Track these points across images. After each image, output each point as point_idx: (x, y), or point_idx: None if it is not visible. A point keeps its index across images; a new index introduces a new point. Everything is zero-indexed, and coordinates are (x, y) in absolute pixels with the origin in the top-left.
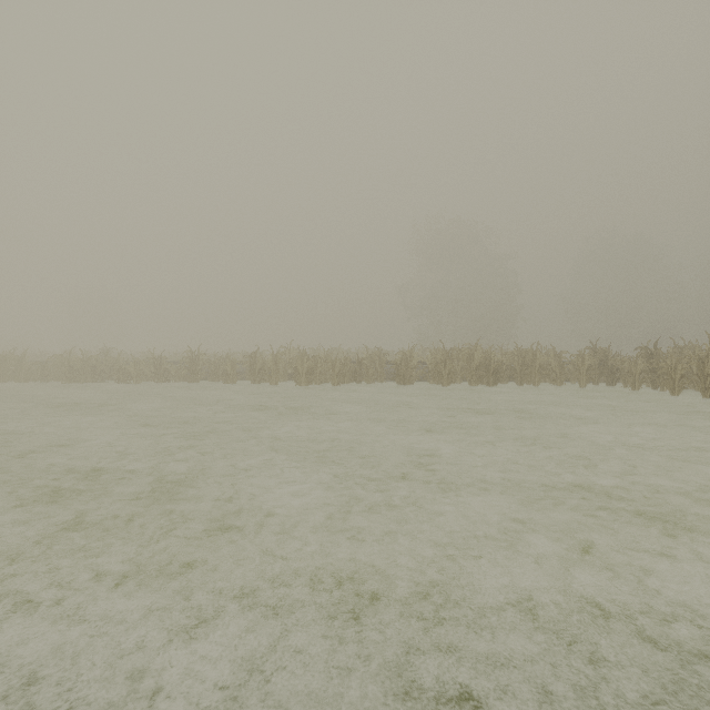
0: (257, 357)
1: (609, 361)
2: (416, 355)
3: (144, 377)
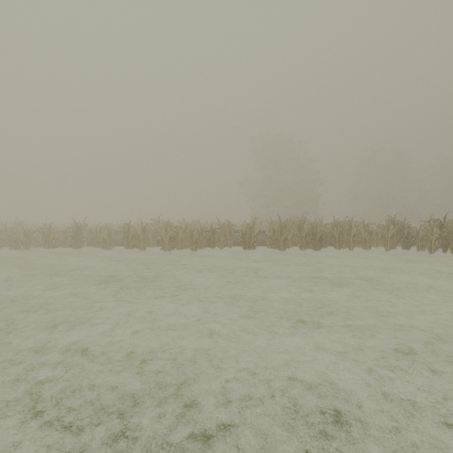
0: (130, 227)
1: (405, 230)
2: (257, 226)
3: (37, 244)
